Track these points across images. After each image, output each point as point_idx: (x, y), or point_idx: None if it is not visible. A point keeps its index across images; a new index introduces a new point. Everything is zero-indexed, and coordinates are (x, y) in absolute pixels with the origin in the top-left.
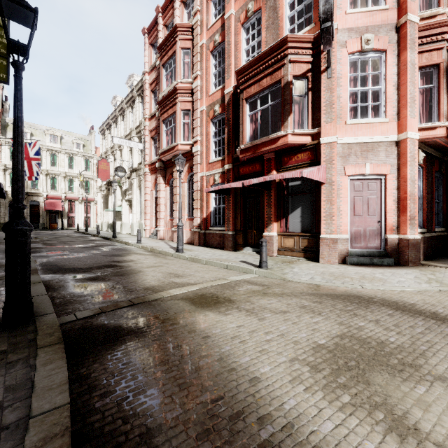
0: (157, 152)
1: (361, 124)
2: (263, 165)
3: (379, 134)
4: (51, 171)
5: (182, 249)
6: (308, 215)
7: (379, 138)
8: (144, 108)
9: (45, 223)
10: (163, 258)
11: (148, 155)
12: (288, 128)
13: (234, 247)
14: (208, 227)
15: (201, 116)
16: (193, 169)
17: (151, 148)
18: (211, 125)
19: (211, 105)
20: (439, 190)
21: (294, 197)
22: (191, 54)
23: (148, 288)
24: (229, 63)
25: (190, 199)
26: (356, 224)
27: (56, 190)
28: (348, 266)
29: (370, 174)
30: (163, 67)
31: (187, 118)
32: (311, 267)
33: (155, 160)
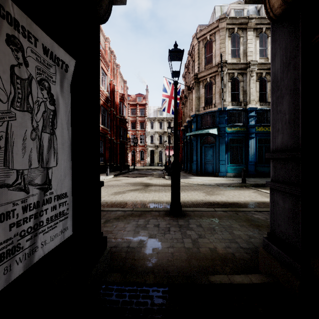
0: None
1: None
2: None
3: None
4: None
5: None
6: None
7: None
8: None
9: None
10: None
11: None
12: None
13: None
14: None
15: None
16: None
17: None
18: None
19: None
20: (102, 147)
21: None
22: None
23: None
24: None
25: None
26: None
27: None
28: None
29: None
30: None
31: None
32: None
33: None
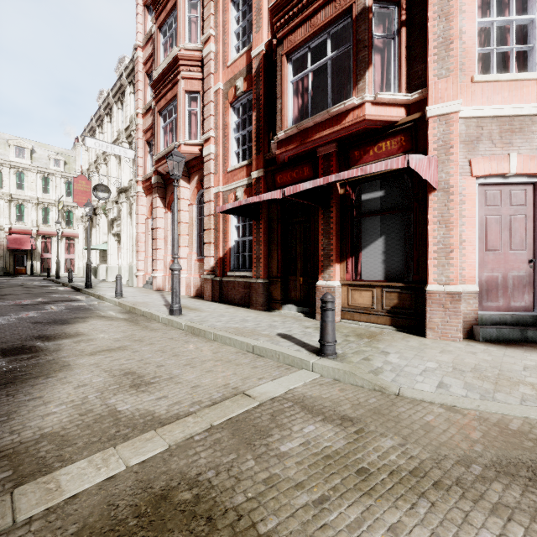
0: (153, 162)
1: (500, 83)
2: (316, 167)
3: (534, 101)
4: (16, 196)
5: (178, 309)
6: (398, 250)
7: (534, 108)
8: (136, 98)
9: (8, 267)
10: (141, 327)
11: (142, 167)
12: (364, 91)
13: (266, 304)
14: (226, 272)
15: (215, 99)
16: (203, 183)
17: (146, 156)
18: (231, 112)
19: (230, 80)
20: None
21: (371, 220)
22: (201, 7)
23: (14, 453)
24: (258, 6)
25: (201, 229)
26: (489, 266)
27: (24, 221)
28: (487, 346)
29: (516, 175)
30: (160, 31)
31: (196, 106)
32: (420, 351)
33: (151, 174)
